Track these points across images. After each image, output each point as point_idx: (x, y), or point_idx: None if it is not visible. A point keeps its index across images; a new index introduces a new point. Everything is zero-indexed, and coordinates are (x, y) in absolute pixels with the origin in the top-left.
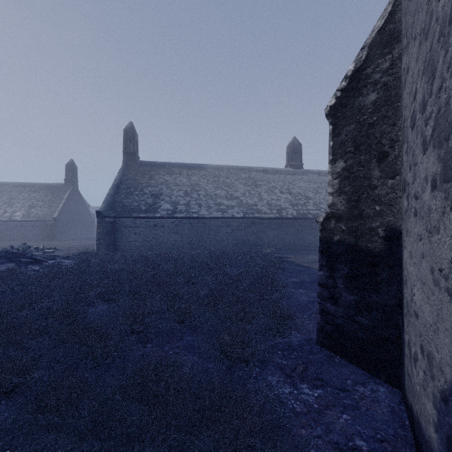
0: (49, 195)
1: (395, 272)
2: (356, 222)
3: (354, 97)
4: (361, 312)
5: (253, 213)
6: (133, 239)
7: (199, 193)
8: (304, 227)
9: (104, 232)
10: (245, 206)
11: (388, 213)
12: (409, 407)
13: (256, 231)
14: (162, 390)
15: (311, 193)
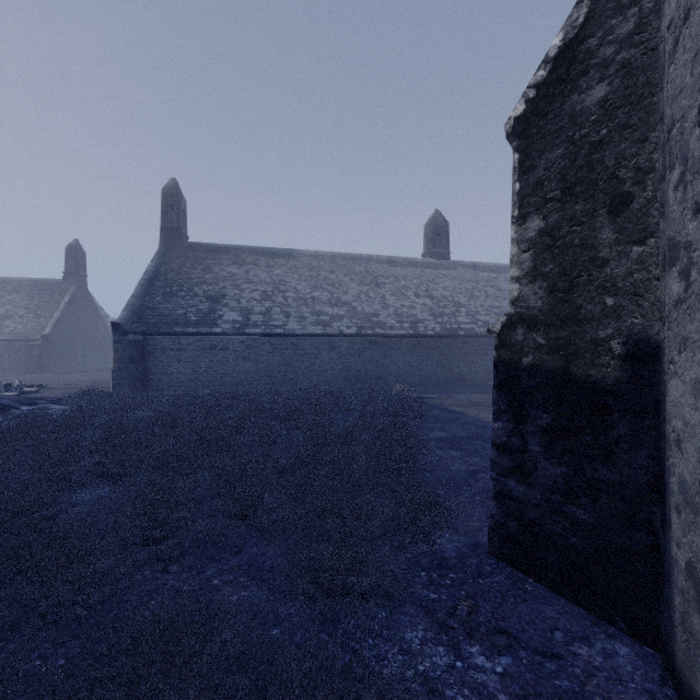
0: (36, 299)
1: (647, 423)
2: (566, 329)
3: (563, 95)
4: (576, 498)
5: (372, 328)
6: (176, 370)
7: (286, 295)
8: (453, 350)
9: (125, 358)
10: (360, 317)
11: (631, 310)
12: (692, 699)
13: (378, 356)
14: (172, 694)
15: (462, 298)
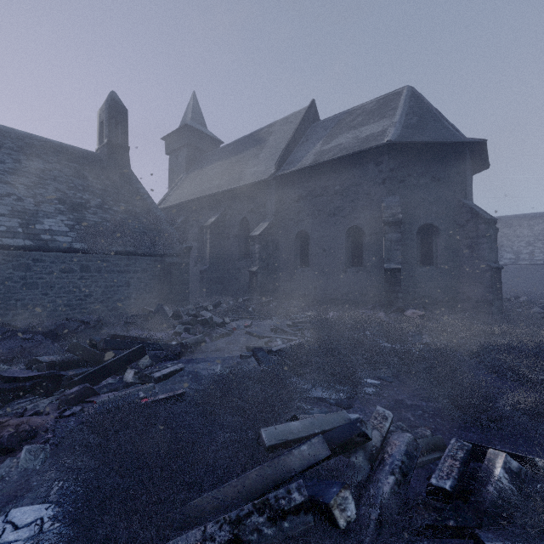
0: None
1: None
2: None
3: None
4: None
5: None
6: None
7: (543, 242)
8: None
9: None
10: None
11: None
12: None
13: None
14: None
15: None
